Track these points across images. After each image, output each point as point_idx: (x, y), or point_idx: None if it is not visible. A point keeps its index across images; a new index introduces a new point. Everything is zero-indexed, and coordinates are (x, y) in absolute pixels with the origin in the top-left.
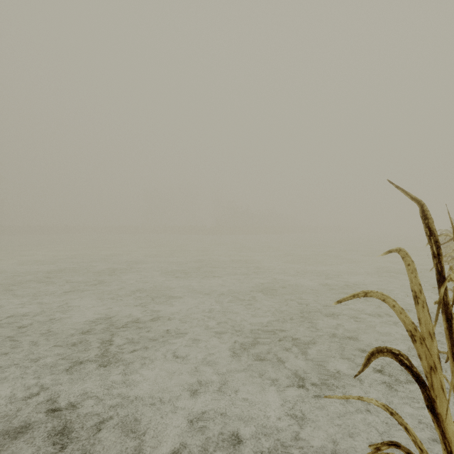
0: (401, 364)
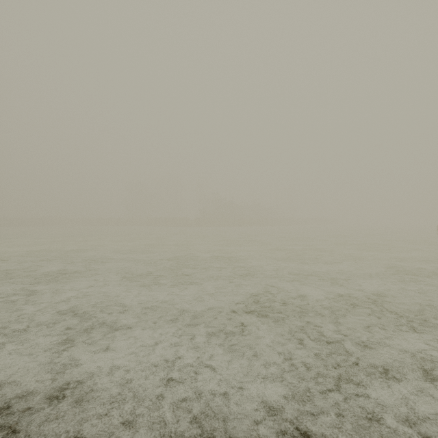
0: None
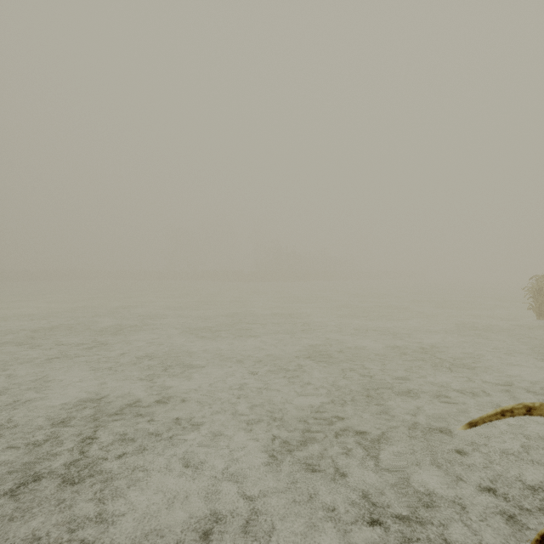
0: None
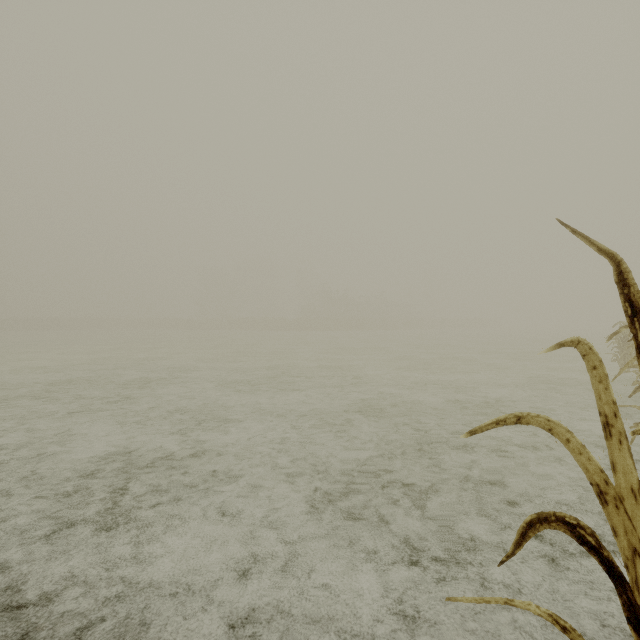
0: (580, 544)
